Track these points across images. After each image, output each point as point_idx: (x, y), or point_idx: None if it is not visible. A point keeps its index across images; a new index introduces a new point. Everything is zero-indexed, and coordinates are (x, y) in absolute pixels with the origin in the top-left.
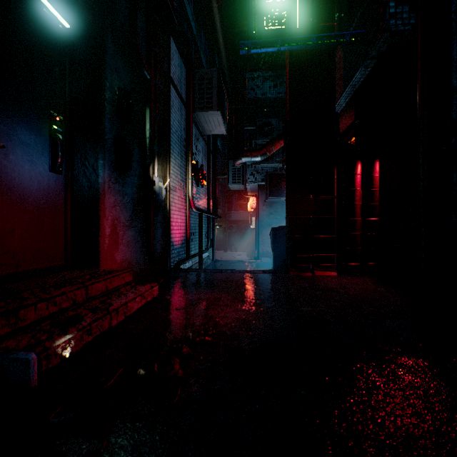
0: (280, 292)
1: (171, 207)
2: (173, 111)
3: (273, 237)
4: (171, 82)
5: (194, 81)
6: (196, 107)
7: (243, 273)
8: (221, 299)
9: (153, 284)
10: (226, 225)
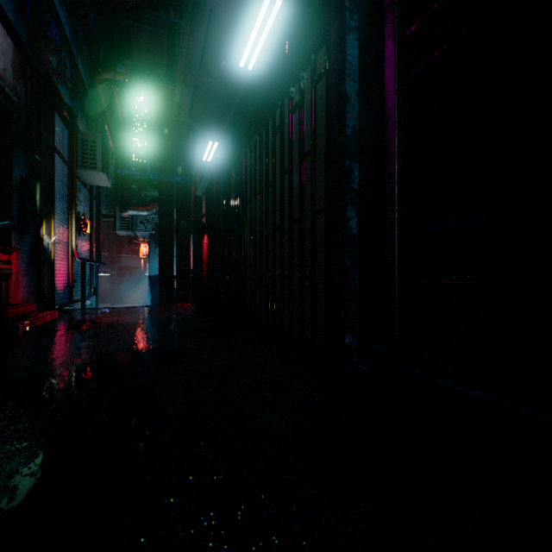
0: (145, 313)
1: (56, 257)
2: (57, 174)
3: (150, 282)
4: (56, 150)
5: (77, 141)
6: (79, 165)
7: (124, 308)
8: (105, 317)
9: (56, 311)
10: (114, 271)
